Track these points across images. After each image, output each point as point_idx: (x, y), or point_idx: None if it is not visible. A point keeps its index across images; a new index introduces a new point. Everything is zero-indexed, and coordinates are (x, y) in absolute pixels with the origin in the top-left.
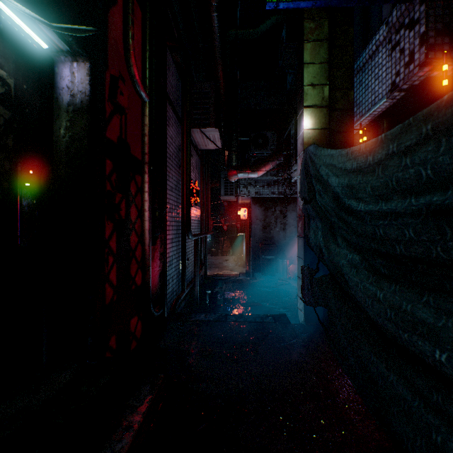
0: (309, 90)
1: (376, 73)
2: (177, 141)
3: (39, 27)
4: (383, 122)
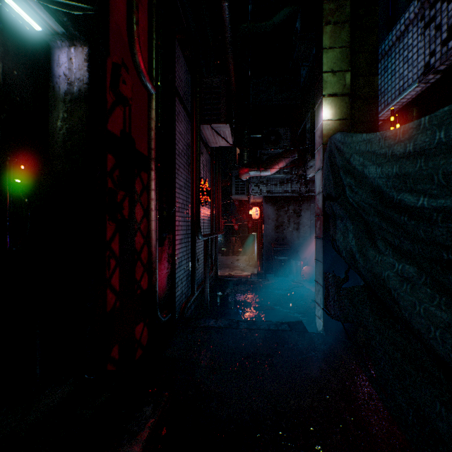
0: (329, 78)
1: (405, 56)
2: (186, 137)
3: (29, 4)
4: (412, 110)
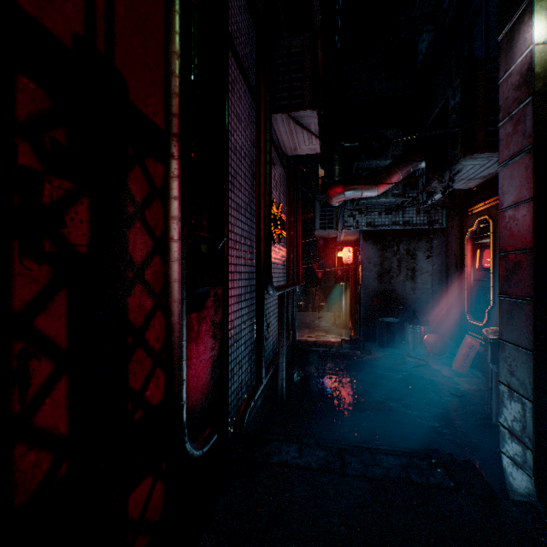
0: None
1: None
2: (248, 129)
3: None
4: None
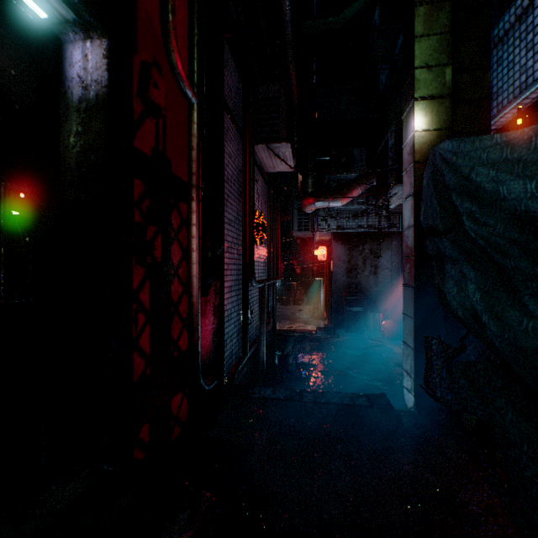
0: (422, 75)
1: (528, 41)
2: (237, 160)
3: None
4: None
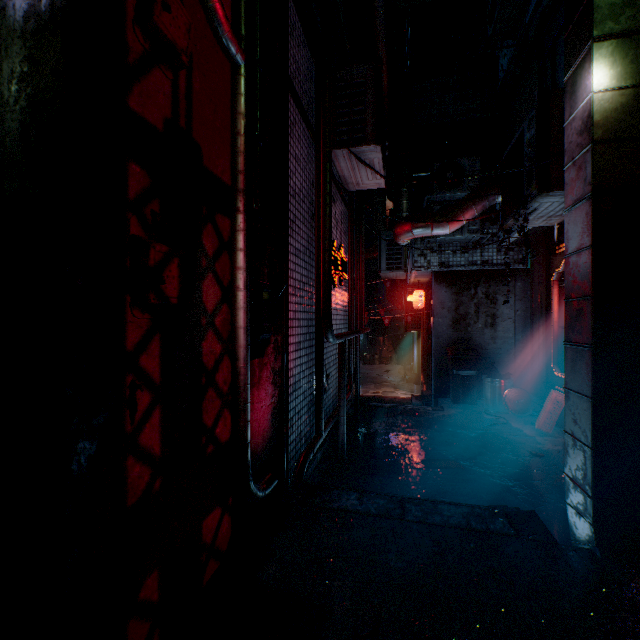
0: None
1: None
2: (307, 169)
3: None
4: None
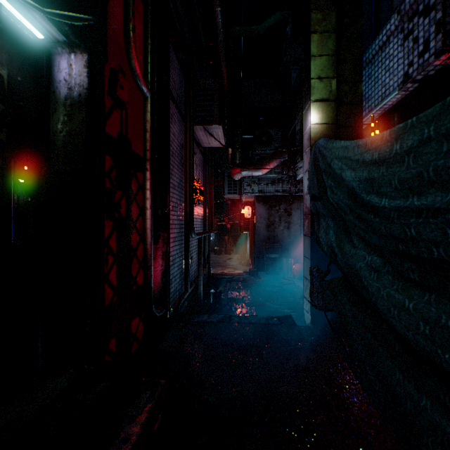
0: (316, 84)
1: (386, 65)
2: (180, 138)
3: (34, 15)
4: (393, 115)
